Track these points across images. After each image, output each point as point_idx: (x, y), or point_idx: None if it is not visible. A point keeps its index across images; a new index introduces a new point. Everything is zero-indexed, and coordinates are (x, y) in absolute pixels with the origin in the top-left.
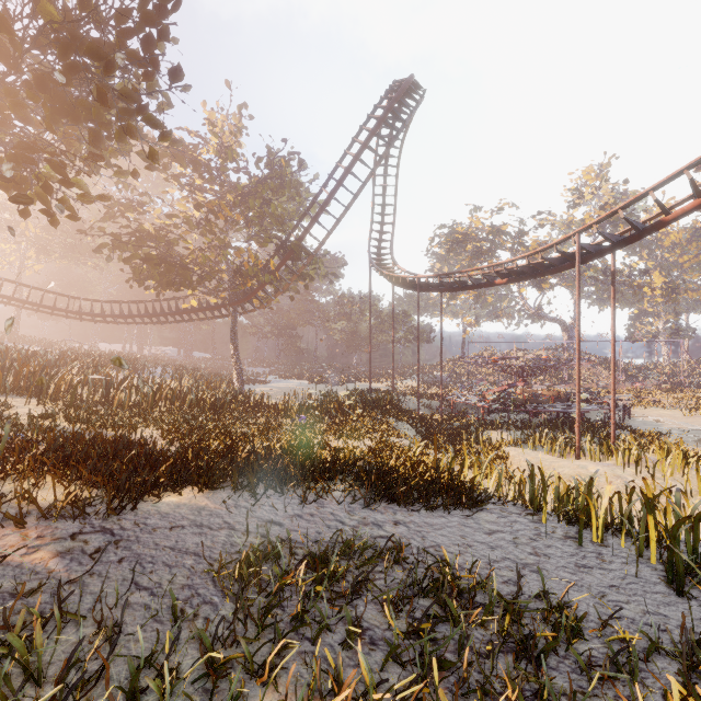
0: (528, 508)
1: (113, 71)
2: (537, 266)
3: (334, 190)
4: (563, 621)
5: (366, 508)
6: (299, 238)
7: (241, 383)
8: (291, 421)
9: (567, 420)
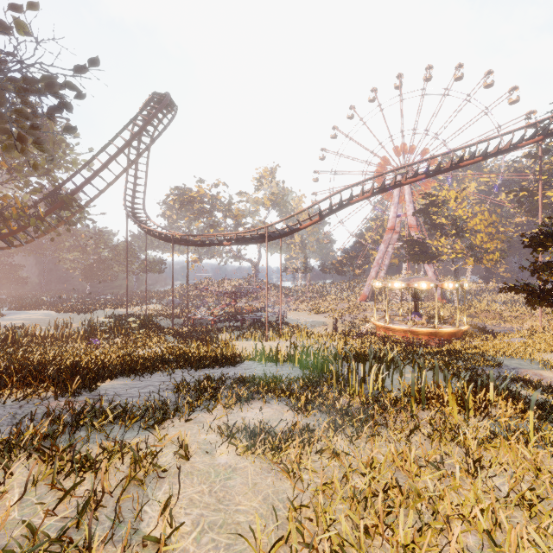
0: (256, 361)
1: (39, 130)
2: (247, 239)
3: (108, 162)
4: (279, 376)
5: (196, 372)
6: (71, 193)
7: None
8: (87, 344)
9: (260, 322)
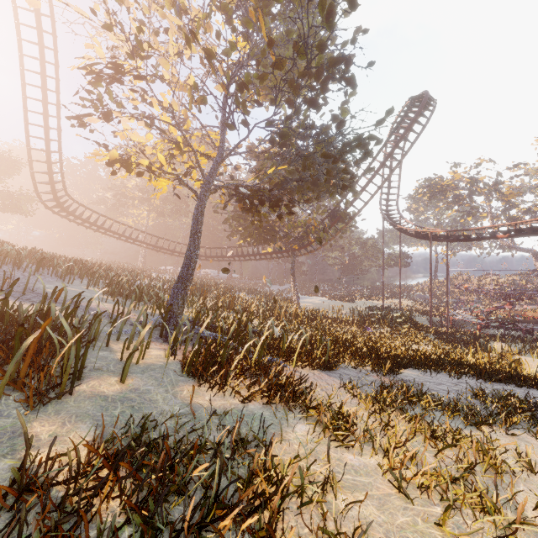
0: None
1: (354, 178)
2: (537, 228)
3: (372, 177)
4: None
5: (485, 383)
6: (345, 208)
7: (298, 301)
8: (362, 330)
9: None
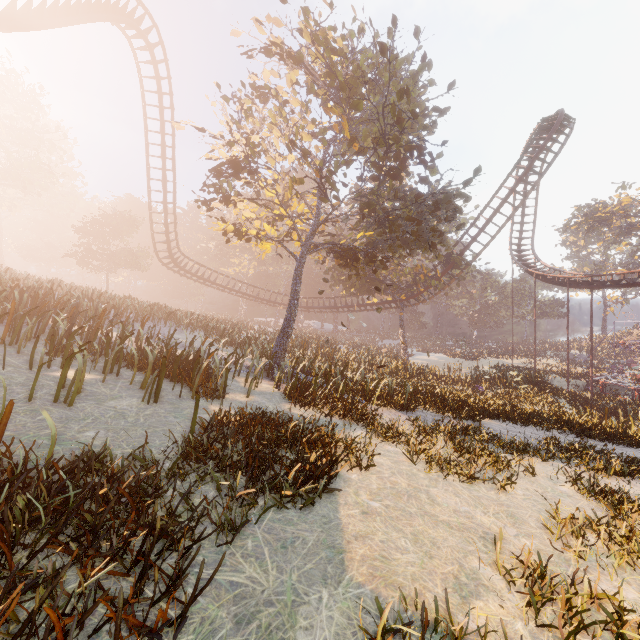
0: None
1: (442, 236)
2: None
3: (492, 216)
4: None
5: (576, 438)
6: (460, 253)
7: (407, 357)
8: (472, 389)
9: None
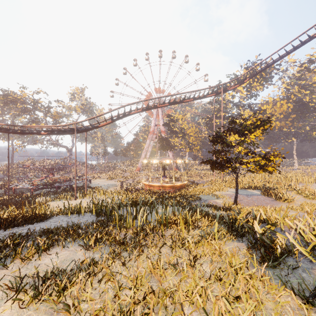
0: (64, 215)
1: None
2: (60, 131)
3: None
4: (78, 224)
5: (5, 231)
6: None
7: None
8: None
9: (71, 187)
